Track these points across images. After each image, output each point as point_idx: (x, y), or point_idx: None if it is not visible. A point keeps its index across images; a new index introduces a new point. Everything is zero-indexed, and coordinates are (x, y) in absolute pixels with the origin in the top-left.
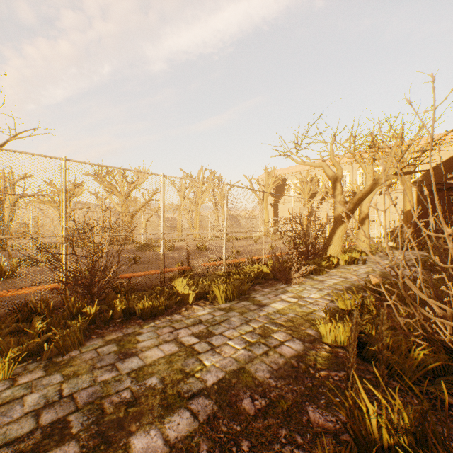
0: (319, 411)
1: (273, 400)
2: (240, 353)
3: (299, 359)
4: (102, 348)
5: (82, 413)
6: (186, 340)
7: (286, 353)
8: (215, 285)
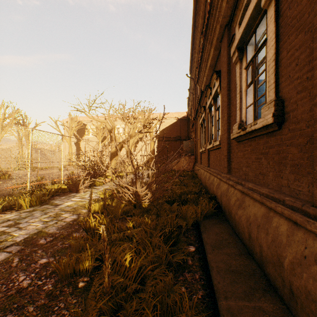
0: (79, 233)
1: (57, 237)
2: (40, 226)
3: (74, 221)
4: None
5: None
6: None
7: (68, 220)
8: (21, 198)
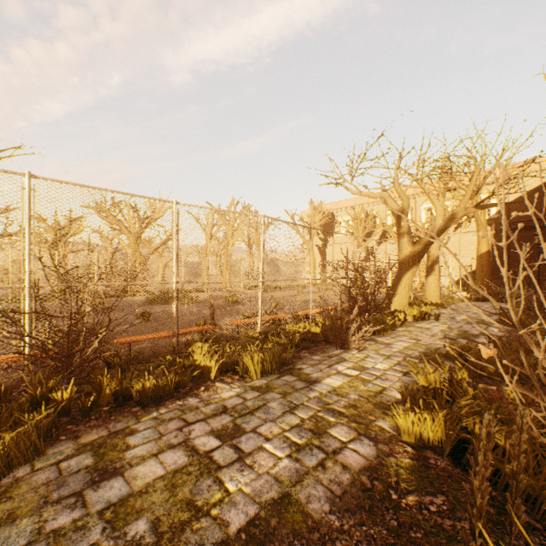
0: None
1: None
2: (282, 466)
3: (373, 475)
4: (68, 461)
5: None
6: (201, 444)
7: (352, 463)
8: (247, 354)
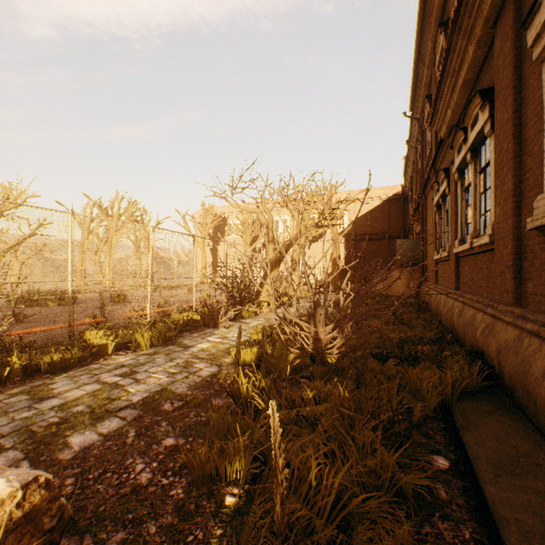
0: (221, 400)
1: (189, 401)
2: (164, 380)
3: (214, 377)
4: (9, 399)
5: (11, 437)
6: (109, 380)
7: (204, 374)
8: (139, 333)
